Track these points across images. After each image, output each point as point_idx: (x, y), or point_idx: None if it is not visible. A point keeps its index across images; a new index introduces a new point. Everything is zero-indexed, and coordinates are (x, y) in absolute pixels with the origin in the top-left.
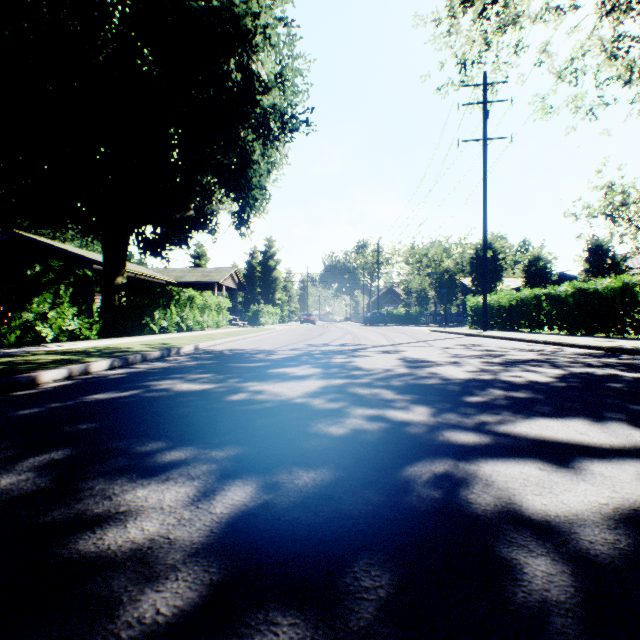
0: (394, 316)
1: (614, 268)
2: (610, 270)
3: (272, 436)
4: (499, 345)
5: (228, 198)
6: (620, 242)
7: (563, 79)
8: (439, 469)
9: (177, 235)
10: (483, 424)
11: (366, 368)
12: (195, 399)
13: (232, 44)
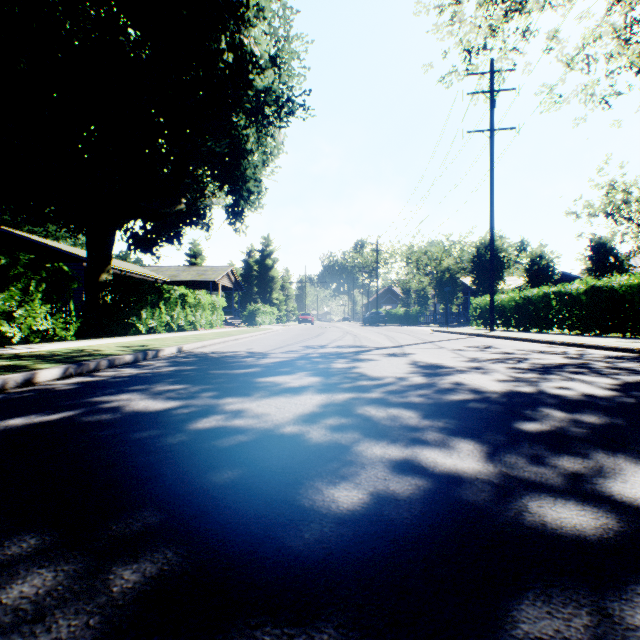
0: (393, 316)
1: (617, 267)
2: (613, 269)
3: (237, 515)
4: (514, 347)
5: (222, 192)
6: (621, 241)
7: (573, 67)
8: (578, 632)
9: (168, 230)
10: (579, 480)
11: (374, 376)
12: (144, 427)
13: (222, 18)
